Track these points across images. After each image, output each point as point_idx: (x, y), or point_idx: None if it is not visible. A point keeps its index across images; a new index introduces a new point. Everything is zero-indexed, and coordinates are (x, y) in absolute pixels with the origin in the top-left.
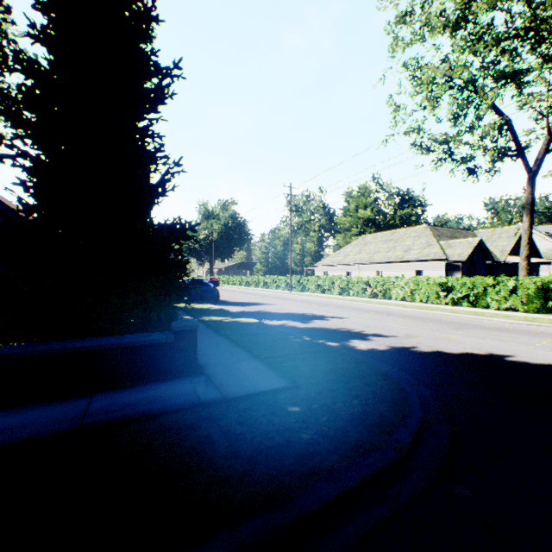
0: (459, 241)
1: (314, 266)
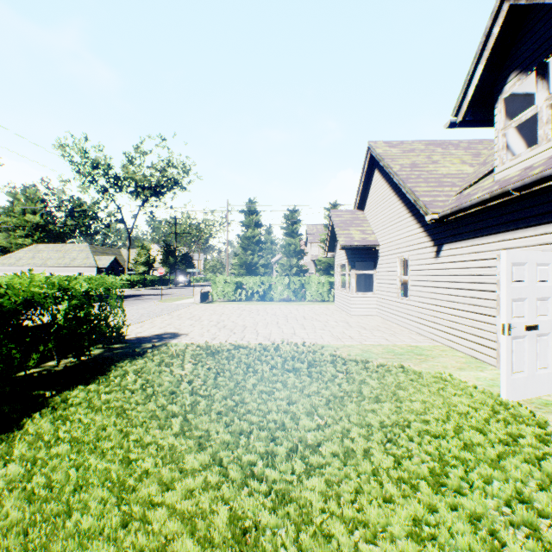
0: (106, 257)
1: None
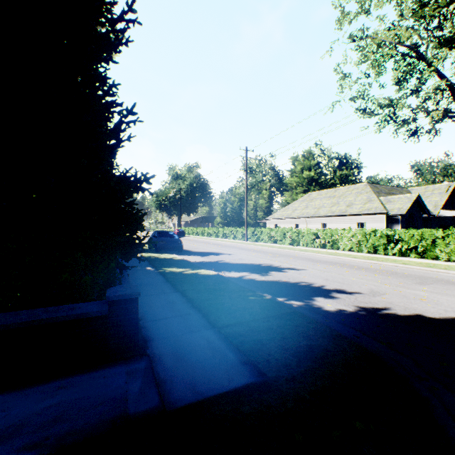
0: (398, 197)
1: (266, 220)
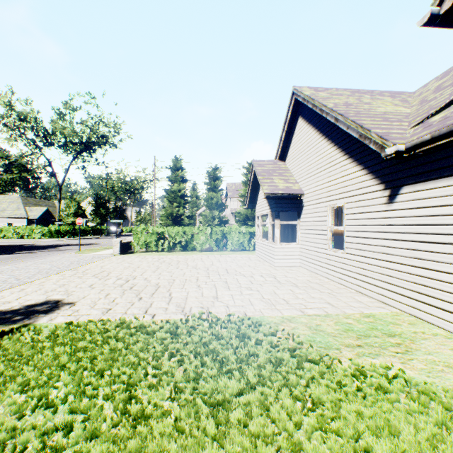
0: (37, 208)
1: None
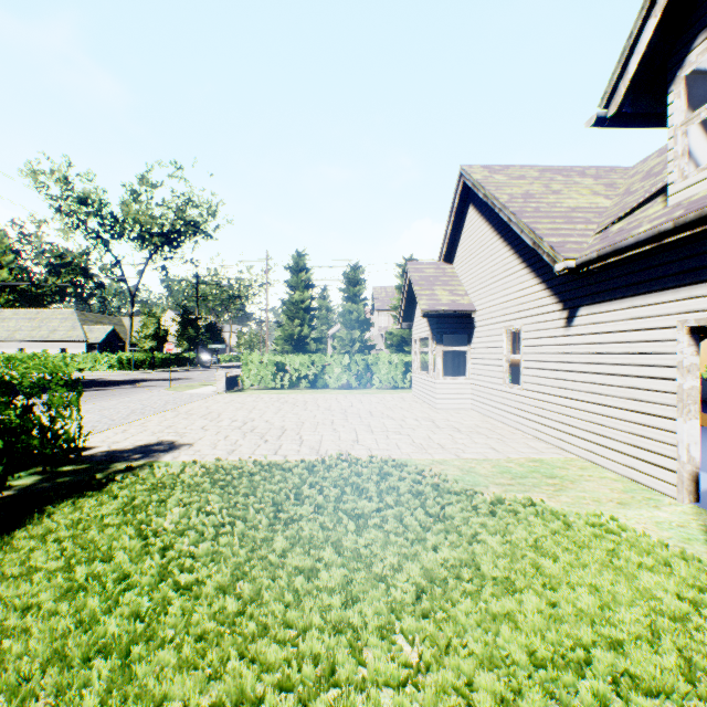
0: (100, 328)
1: None
